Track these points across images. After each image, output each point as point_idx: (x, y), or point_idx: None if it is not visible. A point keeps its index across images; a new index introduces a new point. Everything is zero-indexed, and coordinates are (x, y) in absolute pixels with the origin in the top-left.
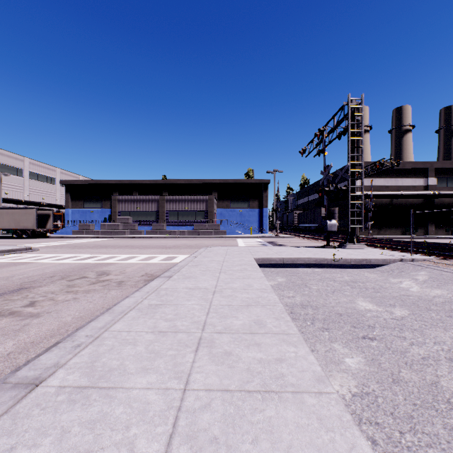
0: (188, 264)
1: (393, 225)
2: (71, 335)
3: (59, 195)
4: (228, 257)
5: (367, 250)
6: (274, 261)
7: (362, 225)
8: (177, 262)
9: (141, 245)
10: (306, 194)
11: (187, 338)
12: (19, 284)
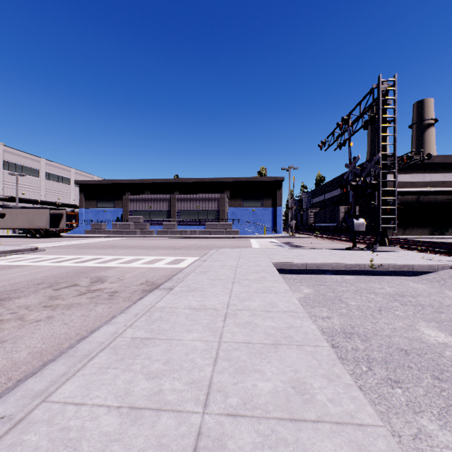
0: (195, 270)
1: (420, 224)
2: (4, 394)
3: (74, 195)
4: (242, 262)
5: (401, 253)
6: (296, 266)
7: (395, 224)
8: (184, 266)
9: (150, 246)
10: (321, 192)
11: (174, 431)
12: None
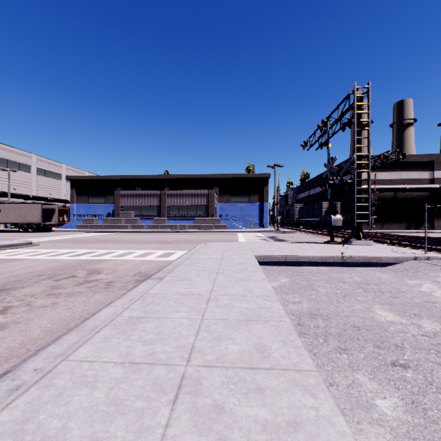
0: (184, 262)
1: (397, 219)
2: (28, 359)
3: (65, 191)
4: (227, 255)
5: (374, 246)
6: (276, 259)
7: (369, 220)
8: (174, 259)
9: (141, 240)
10: (306, 188)
11: (165, 376)
12: (1, 285)
